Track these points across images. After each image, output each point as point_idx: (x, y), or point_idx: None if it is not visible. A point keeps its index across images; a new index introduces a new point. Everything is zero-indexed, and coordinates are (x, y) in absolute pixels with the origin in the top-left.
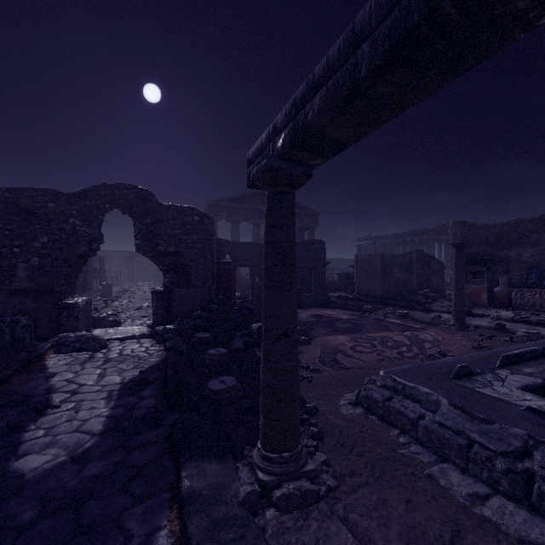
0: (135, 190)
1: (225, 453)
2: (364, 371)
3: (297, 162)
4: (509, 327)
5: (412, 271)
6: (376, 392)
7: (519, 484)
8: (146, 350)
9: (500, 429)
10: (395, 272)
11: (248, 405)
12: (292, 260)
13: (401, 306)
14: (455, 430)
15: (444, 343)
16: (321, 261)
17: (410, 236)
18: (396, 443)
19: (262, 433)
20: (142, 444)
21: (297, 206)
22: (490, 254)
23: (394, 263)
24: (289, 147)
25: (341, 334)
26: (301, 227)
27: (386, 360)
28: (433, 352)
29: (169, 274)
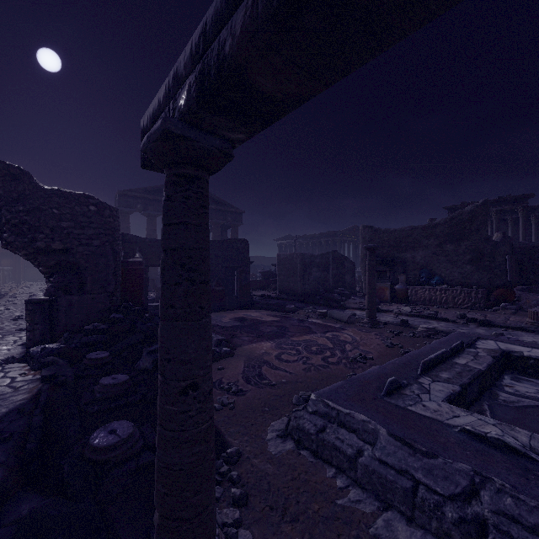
0: (0, 166)
1: None
2: (292, 386)
3: (211, 132)
4: (409, 321)
5: (329, 270)
6: (308, 422)
7: (471, 537)
8: (10, 382)
9: (444, 464)
10: (314, 272)
11: (148, 461)
12: (204, 275)
13: (320, 304)
14: (397, 469)
15: (362, 344)
16: (245, 260)
17: (324, 237)
18: (333, 489)
19: None
20: None
21: (220, 203)
22: (392, 255)
23: (313, 263)
24: (197, 103)
25: (266, 340)
26: (224, 225)
27: (312, 369)
28: (355, 355)
29: (53, 278)
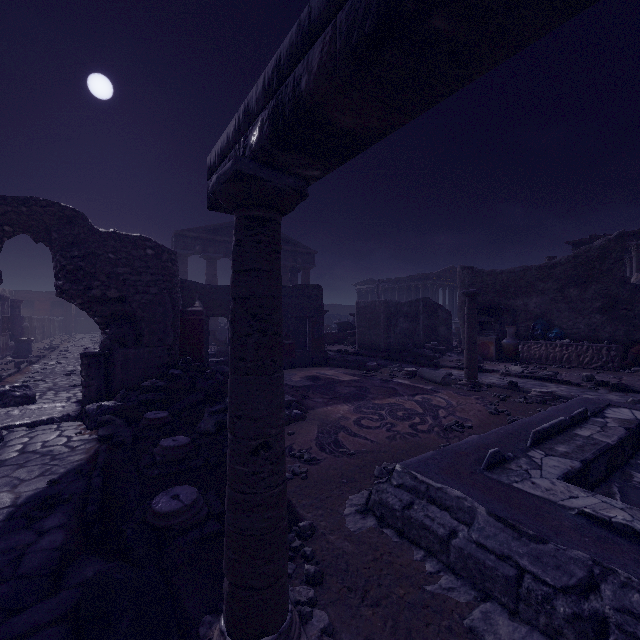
0: (55, 208)
1: (166, 638)
2: (373, 456)
3: (284, 170)
4: (520, 384)
5: (419, 321)
6: (393, 496)
7: (588, 637)
8: (66, 442)
9: (556, 551)
10: (401, 322)
11: (213, 531)
12: (276, 325)
13: (408, 362)
14: (498, 554)
15: (459, 409)
16: (318, 309)
17: (414, 280)
18: (422, 573)
19: (227, 609)
20: (22, 632)
21: (289, 242)
22: (498, 303)
23: (400, 312)
24: (270, 141)
25: (343, 402)
26: (293, 268)
27: (398, 438)
28: (450, 422)
29: (108, 329)
